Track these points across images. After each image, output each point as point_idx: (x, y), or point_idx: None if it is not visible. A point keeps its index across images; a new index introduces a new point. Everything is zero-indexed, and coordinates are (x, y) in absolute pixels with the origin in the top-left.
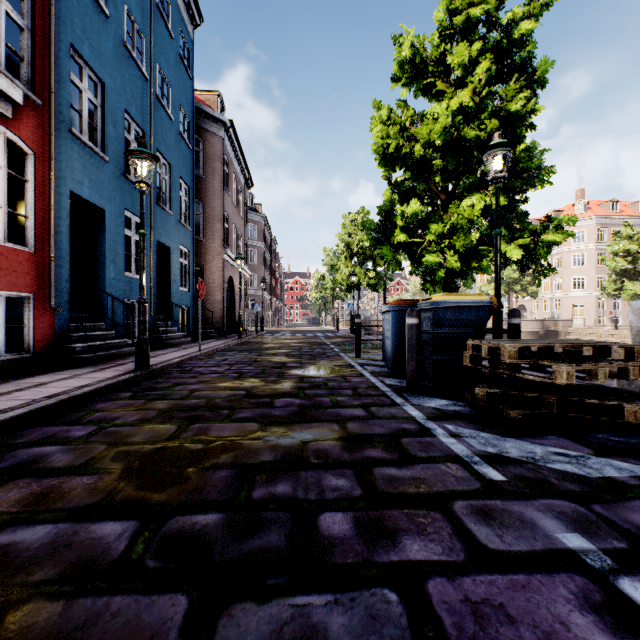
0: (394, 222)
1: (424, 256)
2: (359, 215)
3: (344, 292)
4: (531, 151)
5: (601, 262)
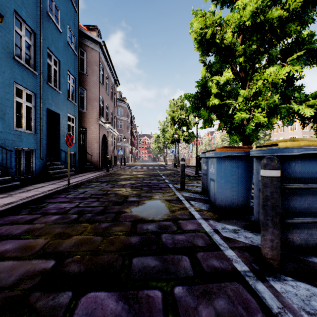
0: (208, 92)
1: (235, 113)
2: (179, 100)
3: (170, 144)
4: (314, 35)
5: (303, 128)
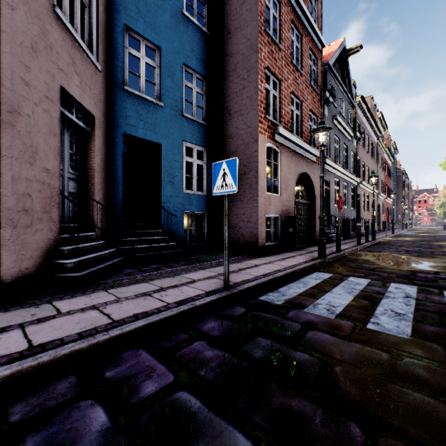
0: None
1: None
2: None
3: None
4: None
5: None
